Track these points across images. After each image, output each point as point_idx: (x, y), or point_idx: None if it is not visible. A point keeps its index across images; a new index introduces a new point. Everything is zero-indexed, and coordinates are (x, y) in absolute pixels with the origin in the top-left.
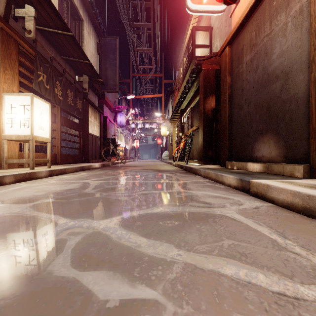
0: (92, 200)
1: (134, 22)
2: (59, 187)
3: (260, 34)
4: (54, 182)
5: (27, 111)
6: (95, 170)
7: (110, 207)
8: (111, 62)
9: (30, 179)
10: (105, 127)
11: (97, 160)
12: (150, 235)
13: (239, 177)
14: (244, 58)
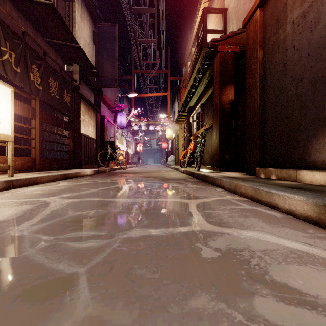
0: None
1: (135, 7)
2: None
3: None
4: None
5: None
6: (84, 178)
7: None
8: (109, 53)
9: None
10: (103, 127)
11: (91, 165)
12: None
13: (324, 202)
14: (288, 16)
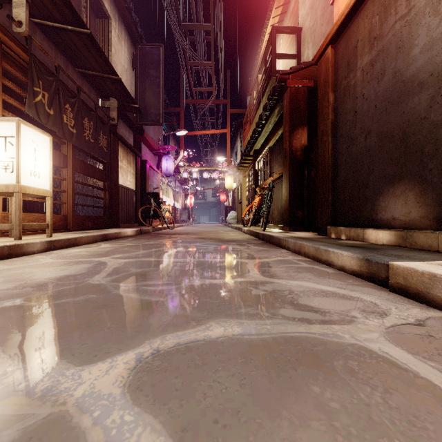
0: (94, 302)
1: (185, 23)
2: (50, 272)
3: (388, 18)
4: (49, 261)
5: (10, 146)
6: (126, 239)
7: (123, 321)
8: (153, 81)
9: (12, 256)
10: (145, 176)
11: (131, 224)
12: (197, 432)
13: (364, 256)
14: (358, 61)
